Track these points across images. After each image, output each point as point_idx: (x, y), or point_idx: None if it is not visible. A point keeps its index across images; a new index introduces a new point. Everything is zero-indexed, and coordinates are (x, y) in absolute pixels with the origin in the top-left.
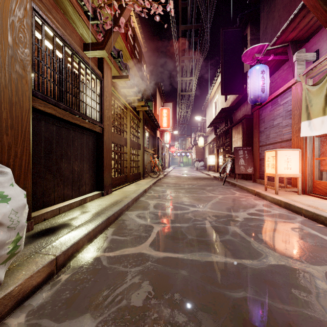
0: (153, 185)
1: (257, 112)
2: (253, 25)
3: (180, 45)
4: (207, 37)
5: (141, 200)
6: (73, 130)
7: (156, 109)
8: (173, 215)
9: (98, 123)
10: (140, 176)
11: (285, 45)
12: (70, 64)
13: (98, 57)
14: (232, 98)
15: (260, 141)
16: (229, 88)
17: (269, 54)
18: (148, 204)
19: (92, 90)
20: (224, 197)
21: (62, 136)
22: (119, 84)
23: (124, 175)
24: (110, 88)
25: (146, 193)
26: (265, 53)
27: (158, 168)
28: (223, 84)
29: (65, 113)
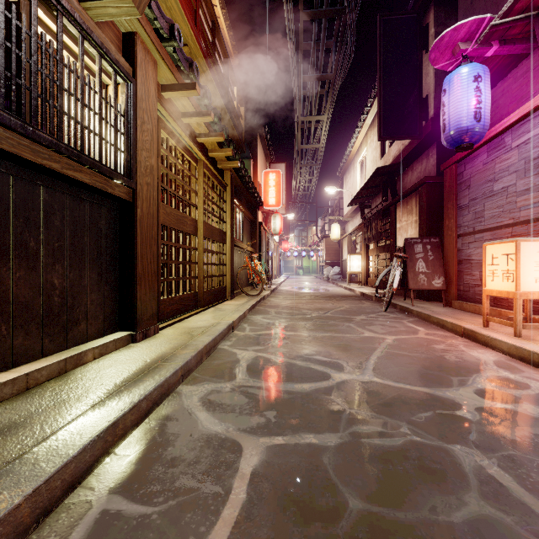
0: (249, 311)
1: (453, 168)
2: (440, 7)
3: (300, 51)
4: (351, 35)
5: (221, 348)
6: (46, 186)
7: (257, 173)
8: (295, 398)
9: (119, 178)
10: (225, 294)
11: (531, 14)
12: (42, 25)
13: (123, 32)
14: (396, 149)
15: (461, 226)
16: (394, 127)
17: (492, 40)
18: (235, 360)
19: (102, 98)
20: (398, 341)
21: (4, 197)
22: (178, 106)
23: (191, 293)
24: (153, 104)
25: (235, 331)
26: (484, 38)
27: (259, 279)
28: (381, 119)
29: (3, 134)
